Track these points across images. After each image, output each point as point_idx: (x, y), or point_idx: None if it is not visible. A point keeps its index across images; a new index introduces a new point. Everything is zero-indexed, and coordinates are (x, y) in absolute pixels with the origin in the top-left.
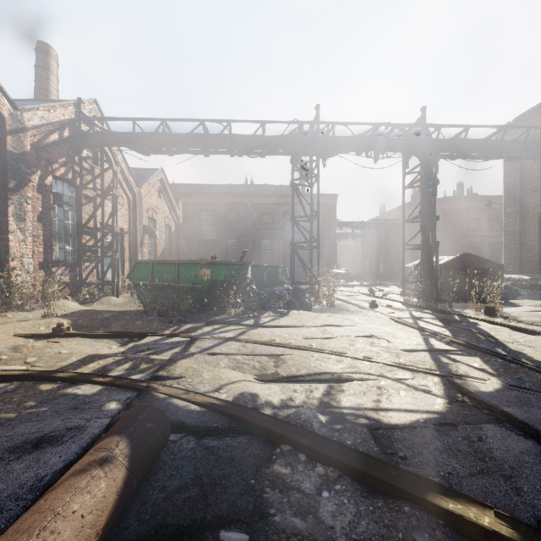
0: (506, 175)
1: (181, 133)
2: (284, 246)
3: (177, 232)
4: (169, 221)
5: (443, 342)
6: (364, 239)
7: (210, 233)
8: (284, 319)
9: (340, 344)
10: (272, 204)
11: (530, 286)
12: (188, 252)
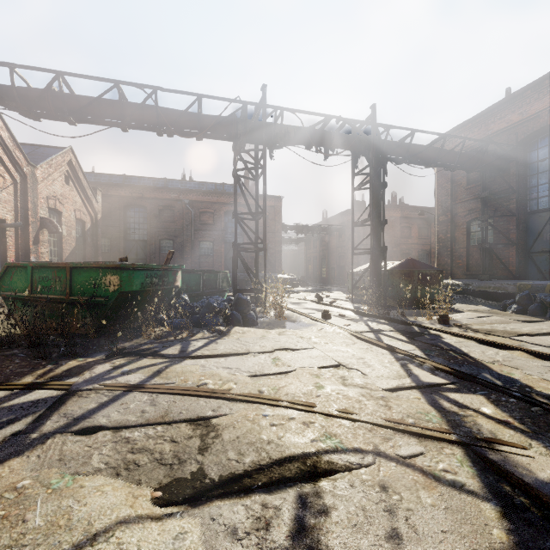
0: (439, 185)
1: (87, 96)
2: (226, 249)
3: (95, 228)
4: (82, 214)
5: (426, 370)
6: (308, 244)
7: (139, 232)
8: (223, 341)
9: (303, 387)
10: (213, 203)
11: (461, 291)
12: (112, 253)
